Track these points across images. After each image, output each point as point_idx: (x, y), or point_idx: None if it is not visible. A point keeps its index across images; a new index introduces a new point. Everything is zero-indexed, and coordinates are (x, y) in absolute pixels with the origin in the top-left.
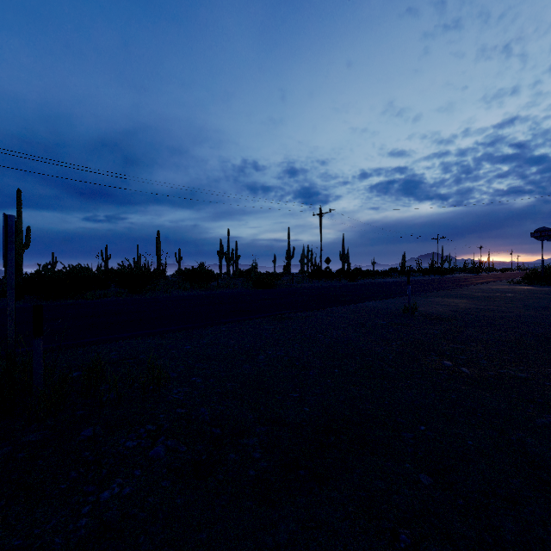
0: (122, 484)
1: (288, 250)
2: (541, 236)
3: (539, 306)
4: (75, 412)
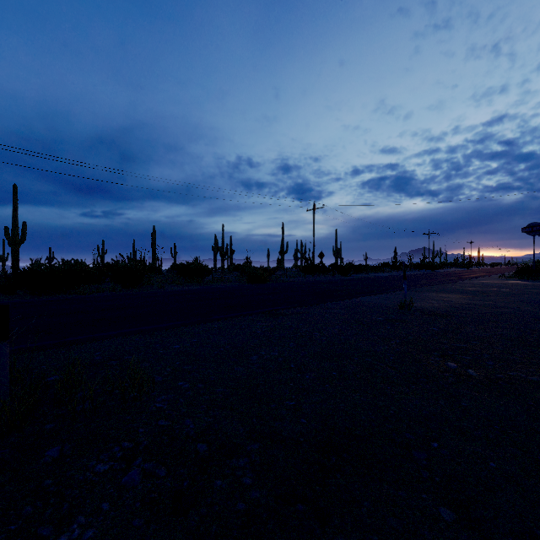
0: (84, 524)
1: (282, 245)
2: (532, 231)
3: (535, 301)
4: (43, 426)
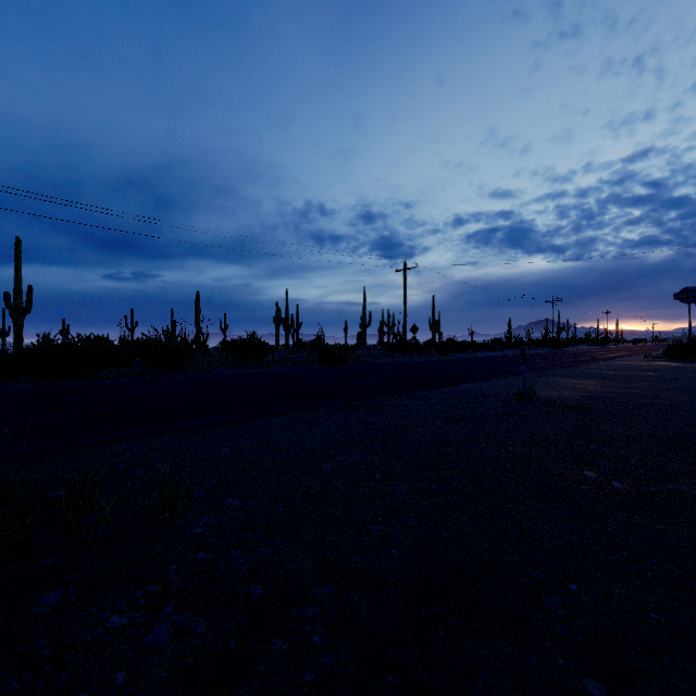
0: None
1: (364, 316)
2: (687, 298)
3: (694, 388)
4: (41, 561)
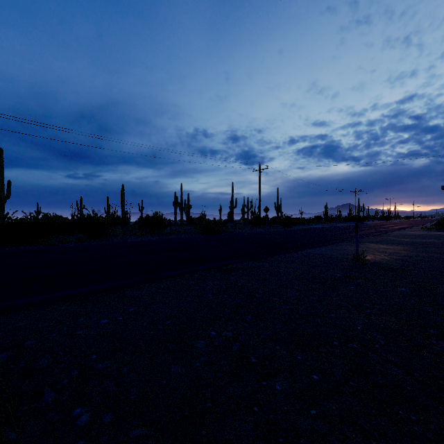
0: None
1: (232, 201)
2: None
3: None
4: None
